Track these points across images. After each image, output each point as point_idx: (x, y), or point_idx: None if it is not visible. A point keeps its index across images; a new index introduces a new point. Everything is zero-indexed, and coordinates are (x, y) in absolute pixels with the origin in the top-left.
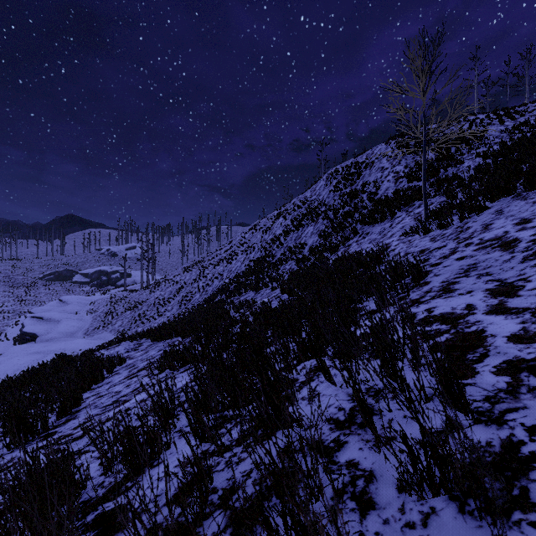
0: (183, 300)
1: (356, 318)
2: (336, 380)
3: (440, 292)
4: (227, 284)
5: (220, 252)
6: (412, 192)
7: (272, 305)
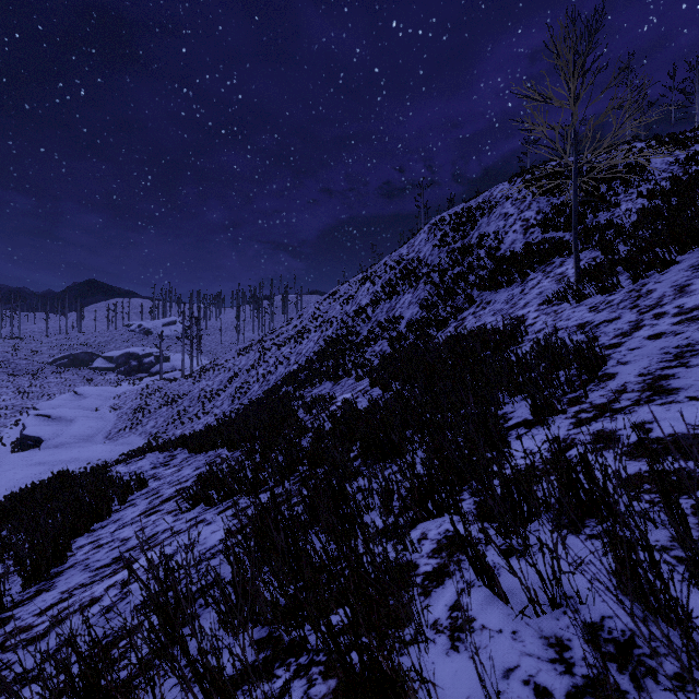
0: (237, 392)
1: (504, 436)
2: (501, 584)
3: (647, 393)
4: (295, 371)
5: (287, 329)
6: (549, 245)
7: (358, 404)
